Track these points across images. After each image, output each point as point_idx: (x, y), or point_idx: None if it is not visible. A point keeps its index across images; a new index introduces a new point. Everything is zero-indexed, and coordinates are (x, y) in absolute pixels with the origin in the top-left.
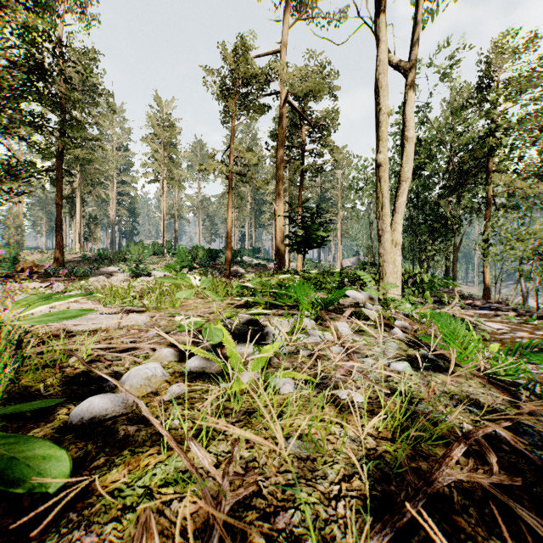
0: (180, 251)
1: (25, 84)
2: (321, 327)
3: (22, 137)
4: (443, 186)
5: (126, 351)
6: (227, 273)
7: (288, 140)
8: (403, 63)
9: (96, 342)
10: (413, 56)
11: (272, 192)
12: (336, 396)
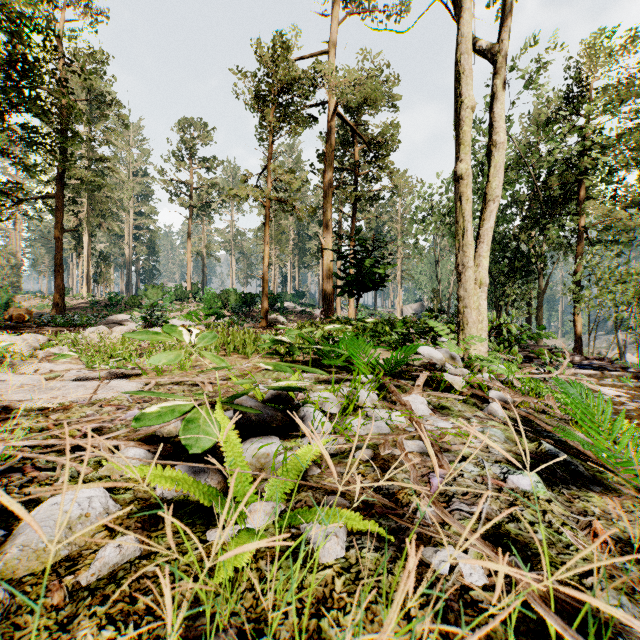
0: (207, 295)
1: (6, 84)
2: (387, 403)
3: (3, 152)
4: (525, 216)
5: (77, 448)
6: (264, 322)
7: (338, 161)
8: (488, 46)
9: (40, 429)
10: (503, 36)
11: (319, 225)
12: (429, 568)
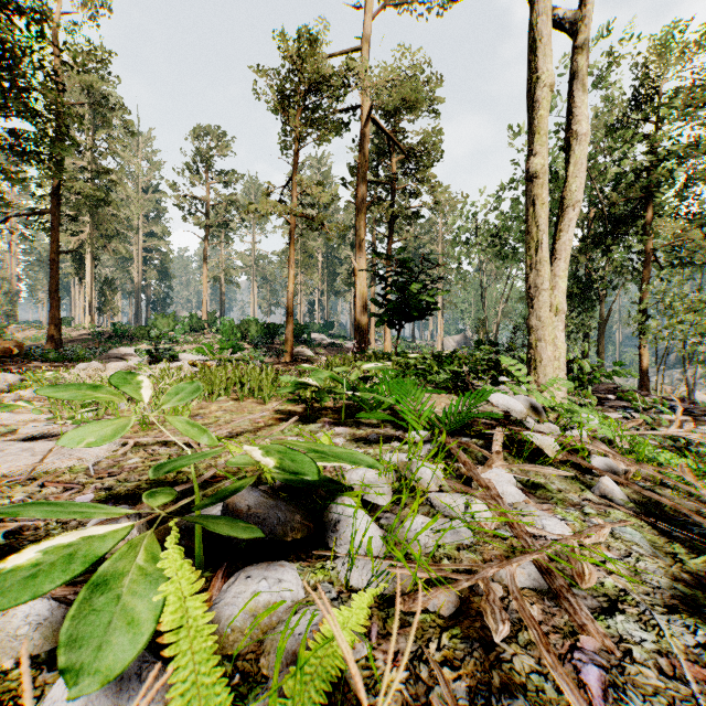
0: (225, 326)
1: None
2: (460, 485)
3: None
4: (584, 237)
5: None
6: (288, 356)
7: (373, 173)
8: (564, 16)
9: None
10: (583, 2)
11: (351, 247)
12: None
